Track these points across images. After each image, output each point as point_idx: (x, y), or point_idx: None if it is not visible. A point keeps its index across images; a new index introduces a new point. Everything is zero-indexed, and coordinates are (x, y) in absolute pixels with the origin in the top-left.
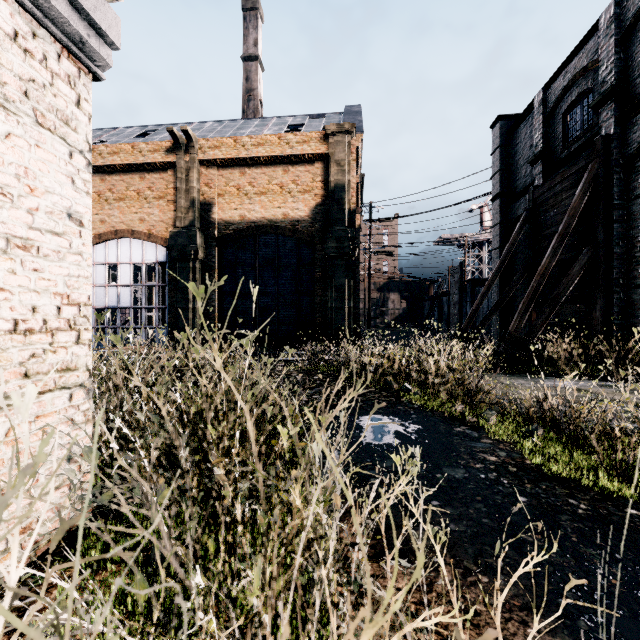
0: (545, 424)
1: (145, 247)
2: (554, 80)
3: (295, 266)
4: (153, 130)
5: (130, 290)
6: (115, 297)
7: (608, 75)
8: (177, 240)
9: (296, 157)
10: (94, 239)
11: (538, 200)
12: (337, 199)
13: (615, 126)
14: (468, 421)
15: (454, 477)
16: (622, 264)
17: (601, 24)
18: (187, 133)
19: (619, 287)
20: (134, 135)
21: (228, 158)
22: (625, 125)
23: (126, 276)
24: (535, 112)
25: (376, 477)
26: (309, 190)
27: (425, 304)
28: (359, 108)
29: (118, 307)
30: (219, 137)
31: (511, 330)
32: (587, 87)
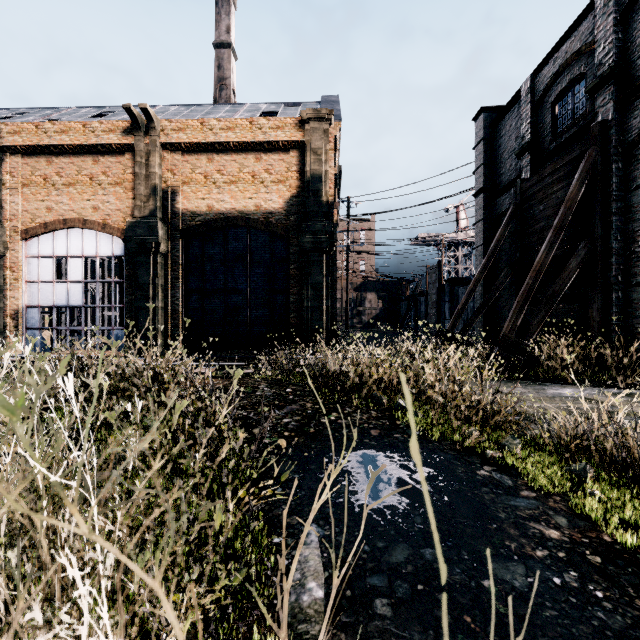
0: (587, 457)
1: (99, 239)
2: (543, 67)
3: (268, 262)
4: (112, 112)
5: (82, 287)
6: (64, 294)
7: (606, 56)
8: (135, 231)
9: (269, 144)
10: (39, 228)
11: (526, 194)
12: (314, 190)
13: (614, 111)
14: (491, 457)
15: (513, 587)
16: (621, 260)
17: (597, 2)
18: (147, 112)
19: (618, 285)
20: (89, 115)
21: (194, 142)
22: (624, 110)
23: (77, 271)
24: (522, 101)
25: (384, 595)
26: (283, 180)
27: (402, 304)
28: (337, 98)
29: (67, 306)
30: (184, 119)
31: (505, 331)
32: (580, 72)
